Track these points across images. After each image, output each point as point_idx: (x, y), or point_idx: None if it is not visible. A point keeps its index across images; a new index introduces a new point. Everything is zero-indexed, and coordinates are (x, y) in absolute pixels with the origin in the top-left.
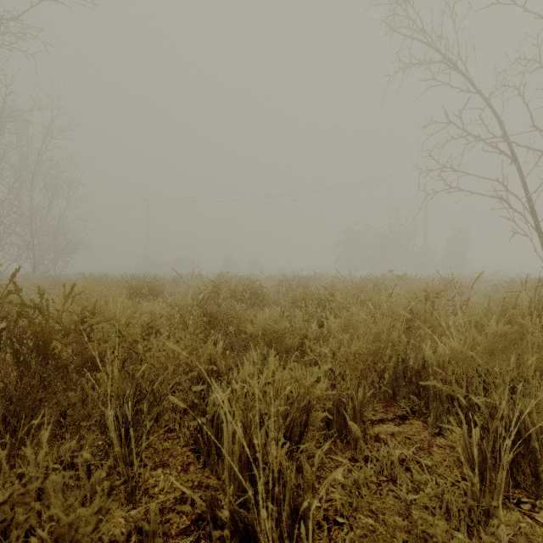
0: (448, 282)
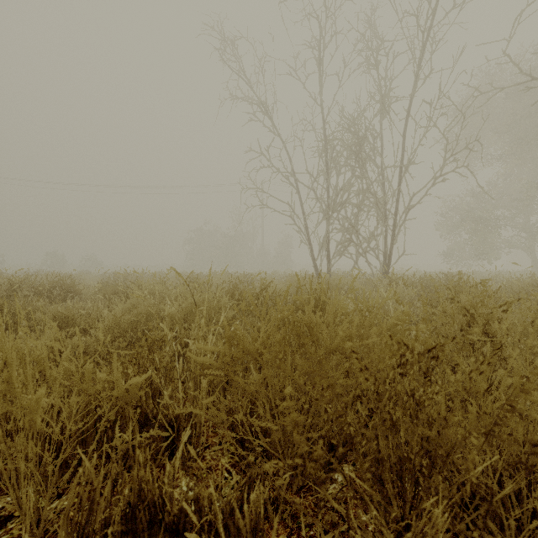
0: (244, 277)
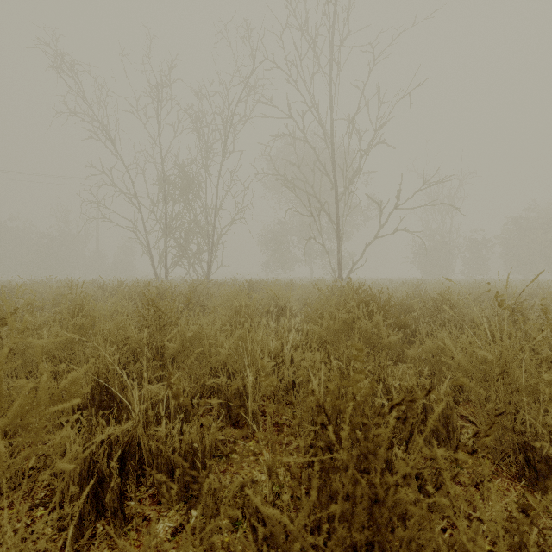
0: (93, 282)
